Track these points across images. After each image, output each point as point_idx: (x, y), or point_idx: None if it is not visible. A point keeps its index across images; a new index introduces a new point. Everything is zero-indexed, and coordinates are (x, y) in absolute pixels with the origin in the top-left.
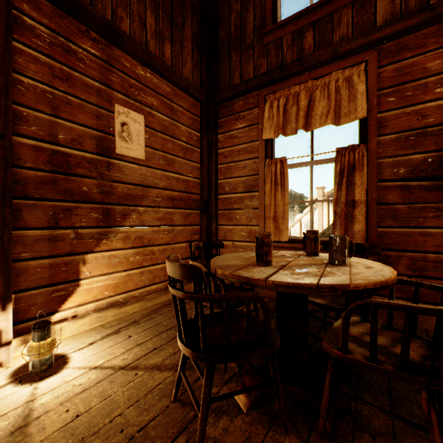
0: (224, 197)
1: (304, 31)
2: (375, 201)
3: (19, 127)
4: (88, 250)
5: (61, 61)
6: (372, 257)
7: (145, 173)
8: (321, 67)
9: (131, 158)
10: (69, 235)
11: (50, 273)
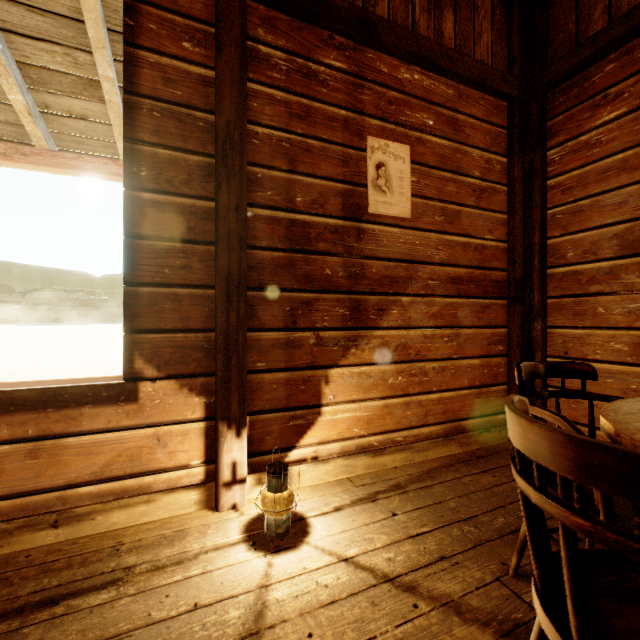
0: (563, 272)
1: None
2: None
3: (253, 194)
4: (332, 363)
5: (299, 92)
6: None
7: (411, 240)
8: None
9: (390, 219)
10: (308, 340)
11: (286, 391)
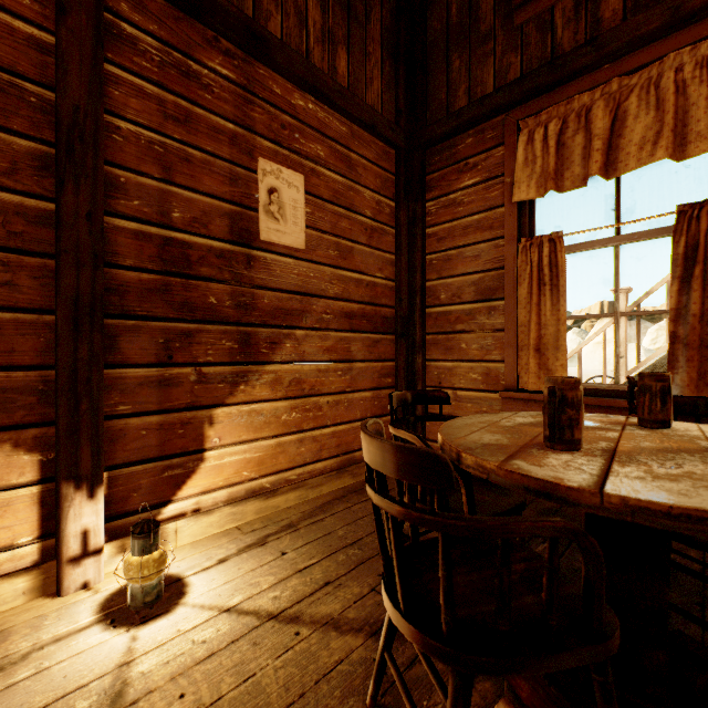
0: (438, 311)
1: None
2: None
3: (114, 201)
4: (218, 402)
5: (177, 91)
6: None
7: (306, 272)
8: (640, 49)
9: (284, 248)
10: (188, 377)
11: (160, 438)
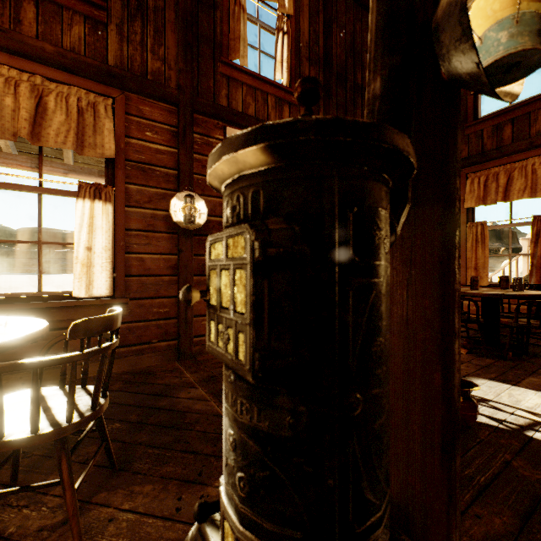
0: None
1: (503, 125)
2: None
3: None
4: None
5: None
6: None
7: None
8: (519, 153)
9: None
10: None
11: None
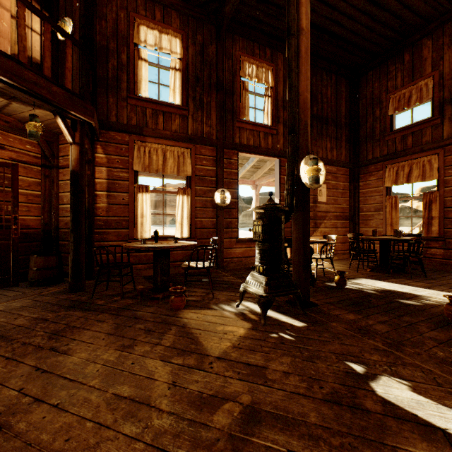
0: (363, 214)
1: (407, 136)
2: (442, 217)
3: None
4: (311, 235)
5: None
6: (440, 242)
7: (326, 207)
8: (416, 154)
9: (322, 202)
10: None
11: None
